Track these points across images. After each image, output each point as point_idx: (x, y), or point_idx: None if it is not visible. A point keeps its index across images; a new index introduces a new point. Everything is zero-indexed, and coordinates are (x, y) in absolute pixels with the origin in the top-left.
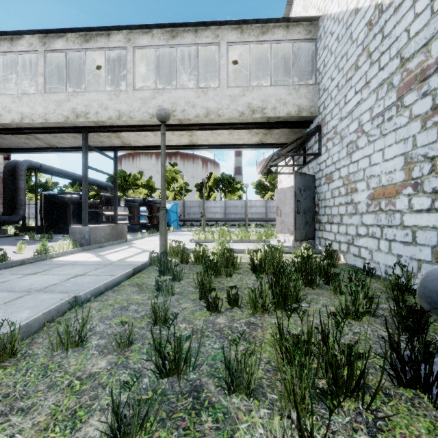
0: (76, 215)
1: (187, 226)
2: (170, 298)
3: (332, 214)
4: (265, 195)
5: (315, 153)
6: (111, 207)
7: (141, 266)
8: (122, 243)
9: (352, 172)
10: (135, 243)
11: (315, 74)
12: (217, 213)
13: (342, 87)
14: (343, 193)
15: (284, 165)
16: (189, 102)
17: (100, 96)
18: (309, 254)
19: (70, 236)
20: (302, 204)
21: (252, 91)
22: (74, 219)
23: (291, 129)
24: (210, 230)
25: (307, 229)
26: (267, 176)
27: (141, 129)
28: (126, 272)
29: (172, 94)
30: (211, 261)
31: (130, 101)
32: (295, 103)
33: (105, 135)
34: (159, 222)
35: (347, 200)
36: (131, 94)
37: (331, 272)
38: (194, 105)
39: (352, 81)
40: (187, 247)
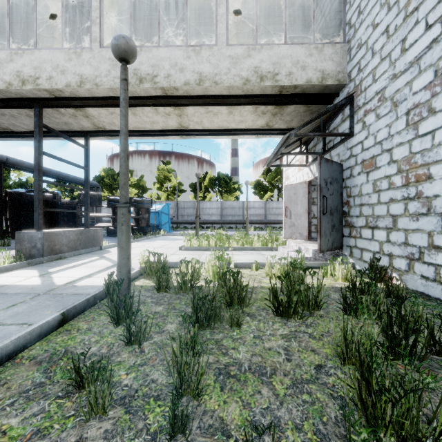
0: (49, 216)
1: (181, 228)
2: (94, 424)
3: (375, 215)
4: (264, 196)
5: (345, 133)
6: (96, 208)
7: (84, 303)
8: (94, 252)
9: (420, 150)
10: (111, 251)
11: (343, 30)
12: (213, 215)
13: (396, 30)
14: (398, 184)
15: (299, 152)
16: (175, 64)
17: (54, 55)
18: (373, 284)
19: (16, 244)
20: (328, 201)
21: (260, 50)
22: (46, 221)
23: (308, 106)
24: (205, 234)
25: (334, 235)
26: (266, 176)
27: (113, 104)
28: (41, 325)
29: (152, 53)
30: (202, 300)
31: (95, 62)
32: (318, 67)
33: (69, 113)
34: (147, 225)
35: (407, 194)
36: (97, 53)
37: (402, 309)
38: (182, 69)
39: (418, 13)
40: (175, 258)
